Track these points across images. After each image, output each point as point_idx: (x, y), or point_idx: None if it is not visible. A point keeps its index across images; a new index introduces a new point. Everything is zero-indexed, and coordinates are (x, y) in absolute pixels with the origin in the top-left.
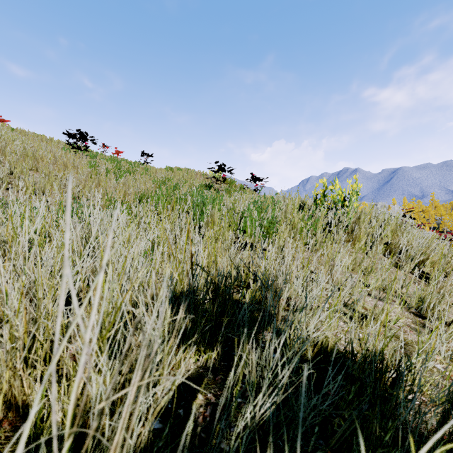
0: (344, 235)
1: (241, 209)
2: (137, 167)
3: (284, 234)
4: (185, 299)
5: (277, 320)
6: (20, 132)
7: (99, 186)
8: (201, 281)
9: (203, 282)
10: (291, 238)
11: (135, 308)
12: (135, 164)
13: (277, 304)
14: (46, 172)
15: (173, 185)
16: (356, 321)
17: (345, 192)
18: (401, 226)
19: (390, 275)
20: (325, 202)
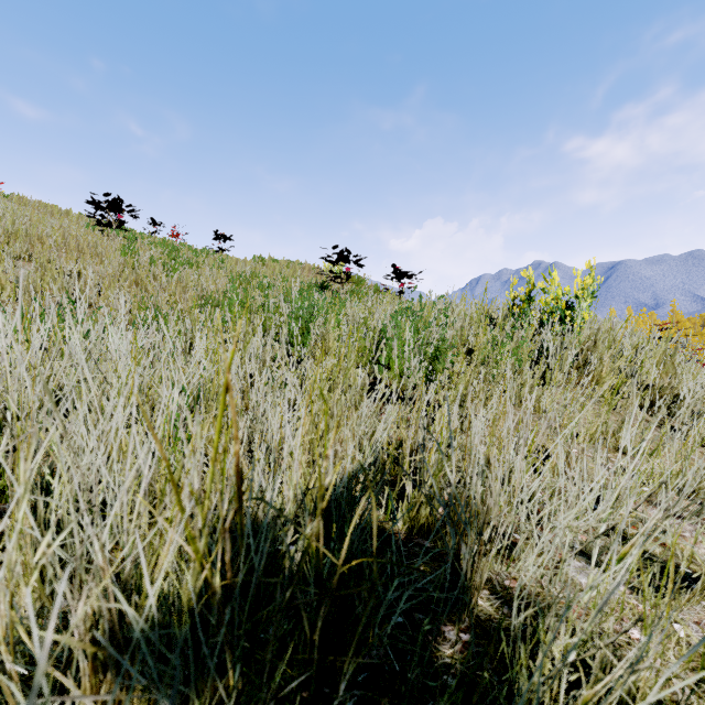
0: (569, 372)
1: (378, 325)
2: (206, 256)
3: (467, 373)
4: (216, 612)
5: (478, 592)
6: (17, 201)
7: (137, 286)
8: (287, 507)
9: (292, 509)
10: (513, 394)
11: (62, 634)
12: (203, 252)
13: (481, 558)
14: (44, 261)
15: (261, 285)
16: (665, 592)
17: (569, 294)
18: (674, 356)
19: (669, 452)
20: (531, 312)
